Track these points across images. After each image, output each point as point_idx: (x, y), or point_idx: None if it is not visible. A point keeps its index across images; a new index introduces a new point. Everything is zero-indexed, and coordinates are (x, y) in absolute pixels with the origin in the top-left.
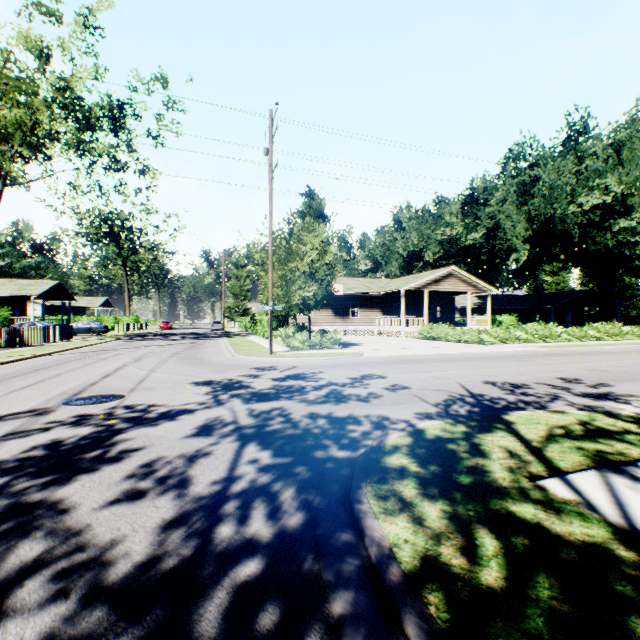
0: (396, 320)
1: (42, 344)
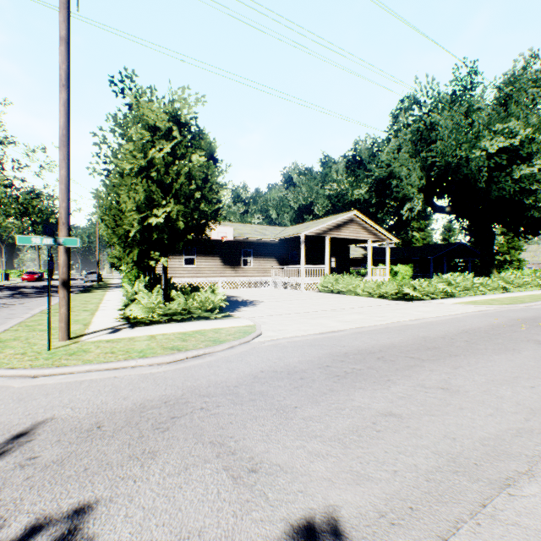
0: (295, 270)
1: None
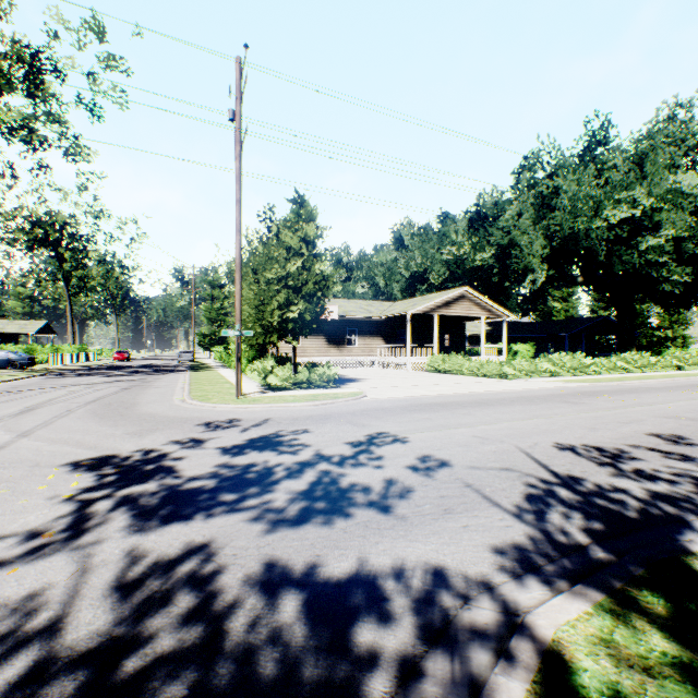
0: (401, 349)
1: None
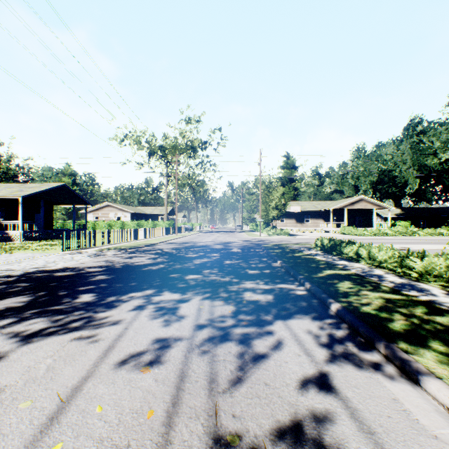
0: (328, 224)
1: (180, 233)
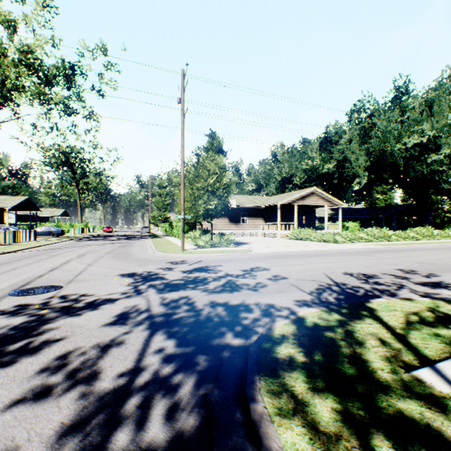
0: (274, 226)
1: (11, 244)
